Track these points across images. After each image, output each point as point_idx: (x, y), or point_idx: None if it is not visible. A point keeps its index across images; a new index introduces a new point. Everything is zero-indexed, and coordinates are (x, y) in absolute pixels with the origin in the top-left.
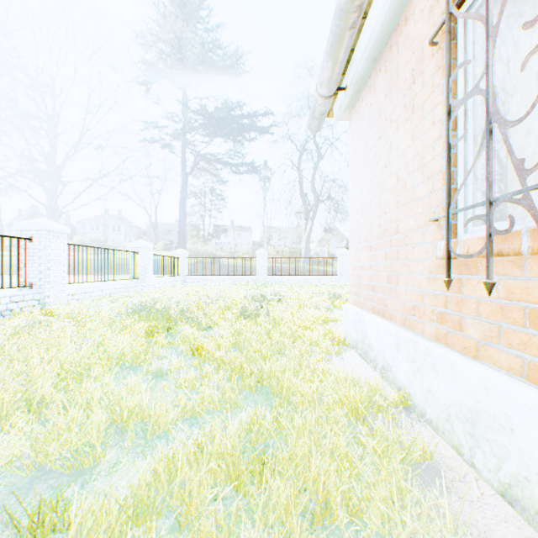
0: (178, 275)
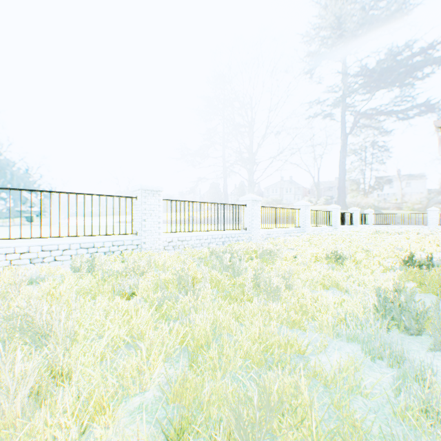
0: (367, 224)
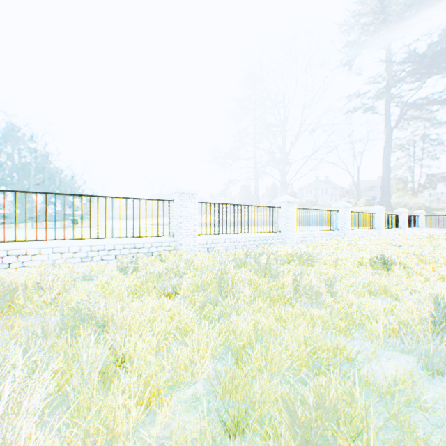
0: (417, 226)
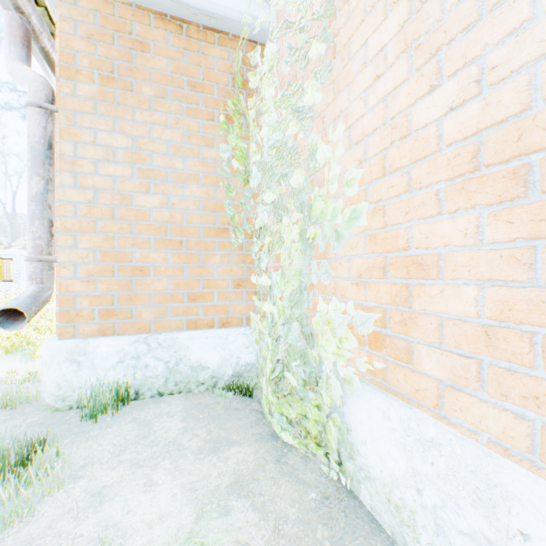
0: None
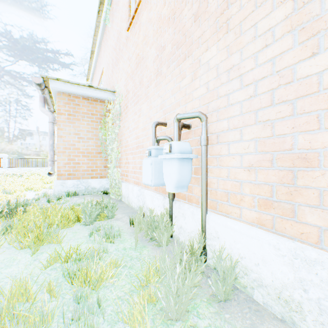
0: (2, 167)
